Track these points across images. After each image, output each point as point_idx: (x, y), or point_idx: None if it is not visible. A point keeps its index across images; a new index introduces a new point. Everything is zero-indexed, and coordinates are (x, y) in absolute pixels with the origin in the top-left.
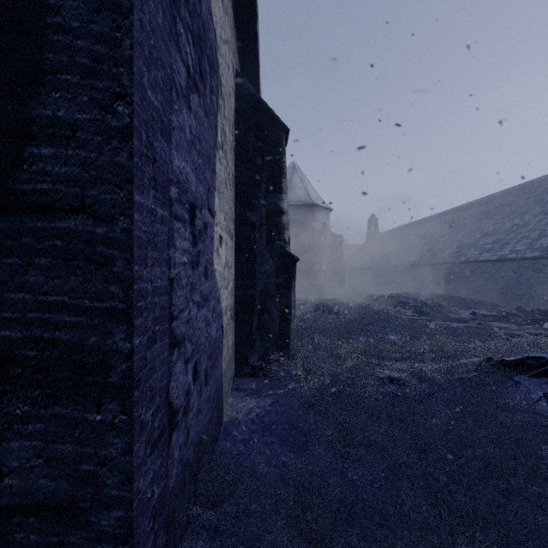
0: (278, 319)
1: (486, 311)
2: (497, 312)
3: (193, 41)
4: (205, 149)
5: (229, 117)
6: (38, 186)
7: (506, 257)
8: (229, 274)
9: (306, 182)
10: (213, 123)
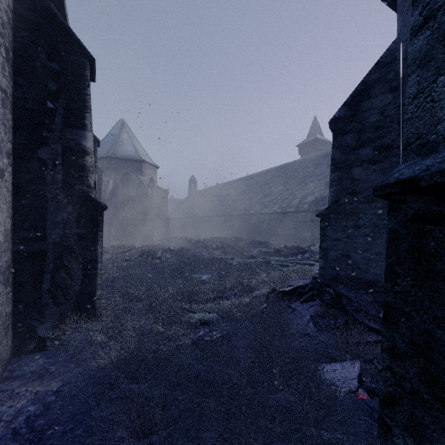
0: (80, 276)
1: (267, 248)
2: (273, 249)
3: None
4: None
5: None
6: None
7: (276, 211)
8: None
9: (135, 140)
10: None
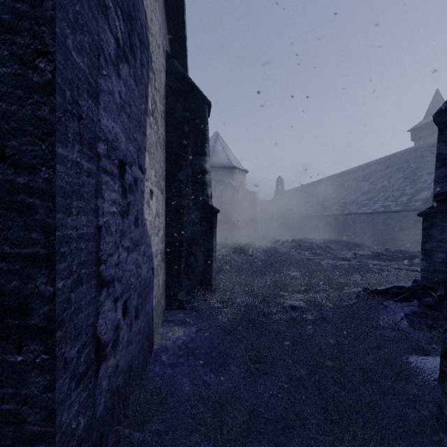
0: (202, 261)
1: (364, 251)
2: (371, 252)
3: (122, 17)
4: (135, 114)
5: (159, 90)
6: None
7: (377, 210)
8: (159, 223)
9: (227, 149)
10: (144, 92)
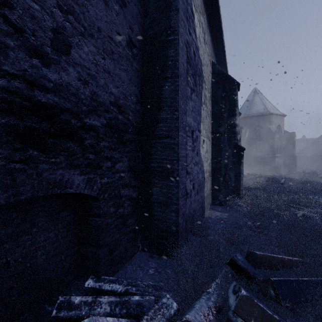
0: (234, 179)
1: None
2: None
3: (192, 77)
4: (196, 109)
5: (208, 87)
6: (159, 132)
7: None
8: (208, 156)
9: (265, 100)
10: (200, 97)
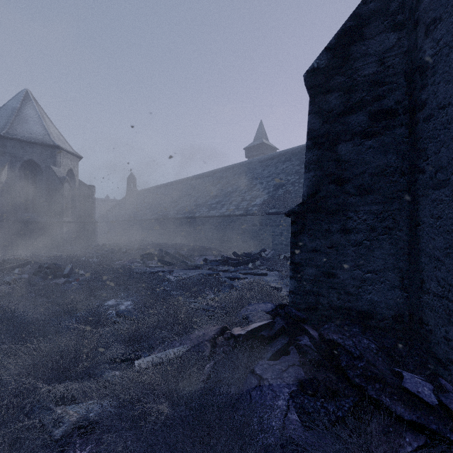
0: None
1: (214, 256)
2: (221, 257)
3: None
4: None
5: None
6: None
7: (224, 214)
8: None
9: (46, 119)
10: None
